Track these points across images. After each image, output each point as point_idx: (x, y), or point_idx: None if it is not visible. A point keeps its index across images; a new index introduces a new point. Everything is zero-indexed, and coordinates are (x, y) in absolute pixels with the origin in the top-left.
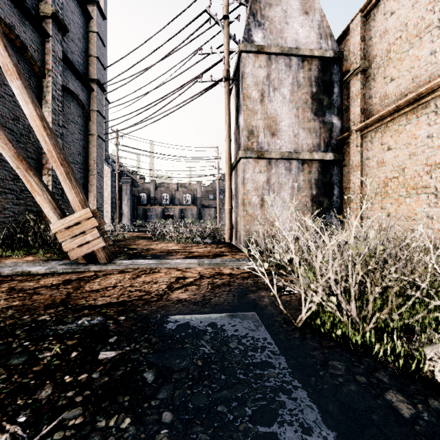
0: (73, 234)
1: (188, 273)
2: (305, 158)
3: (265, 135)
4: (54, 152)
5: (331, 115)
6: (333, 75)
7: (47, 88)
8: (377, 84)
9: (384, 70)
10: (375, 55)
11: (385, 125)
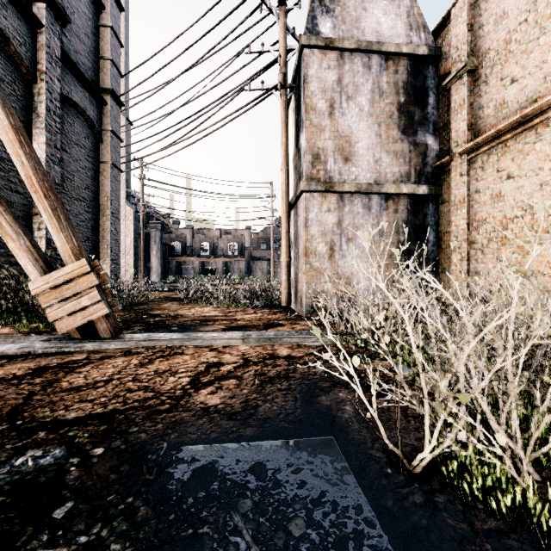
0: (62, 297)
1: (226, 355)
2: (390, 192)
3: (335, 160)
4: (35, 178)
5: (424, 134)
6: (428, 80)
7: (39, 96)
8: (490, 89)
9: (501, 68)
10: (488, 49)
11: (503, 144)
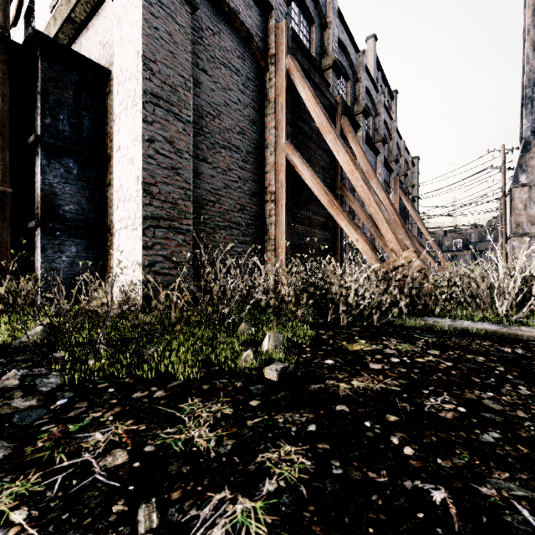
0: None
1: None
2: None
3: (527, 225)
4: None
5: None
6: None
7: (409, 214)
8: None
9: None
10: None
11: None
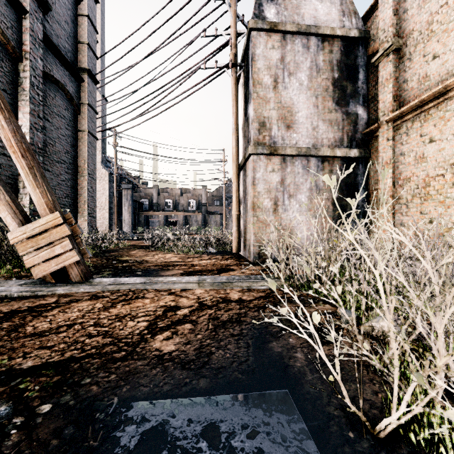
0: (37, 246)
1: (183, 299)
2: (326, 155)
3: (278, 127)
4: (13, 140)
5: (355, 105)
6: (358, 59)
7: (24, 73)
8: (414, 65)
9: (424, 46)
10: (412, 30)
11: (426, 112)
